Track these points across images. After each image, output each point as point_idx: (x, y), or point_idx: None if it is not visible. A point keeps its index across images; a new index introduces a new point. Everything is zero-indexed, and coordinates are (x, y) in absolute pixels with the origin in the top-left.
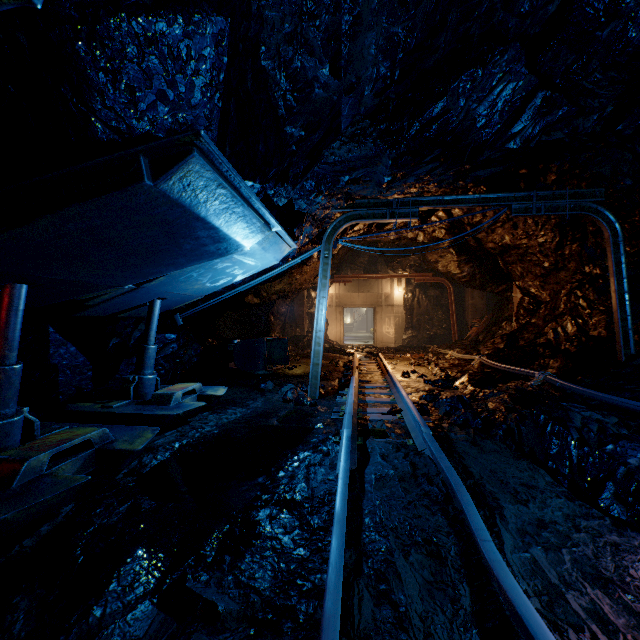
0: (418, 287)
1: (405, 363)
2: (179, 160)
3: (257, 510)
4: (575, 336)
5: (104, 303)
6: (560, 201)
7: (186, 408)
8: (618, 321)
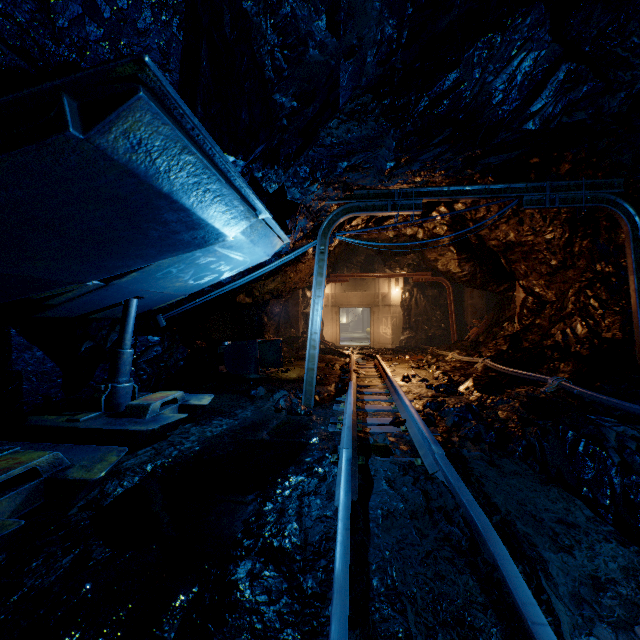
0: (416, 287)
1: (404, 365)
2: (119, 103)
3: (235, 563)
4: (586, 338)
5: (69, 302)
6: (576, 192)
7: (163, 421)
8: (638, 322)
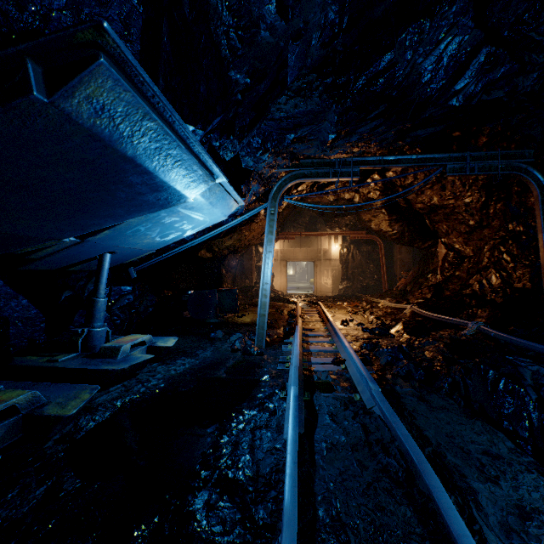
0: (352, 243)
1: (343, 311)
2: (81, 69)
3: (193, 494)
4: (500, 288)
5: (49, 257)
6: (492, 161)
7: (132, 362)
8: None
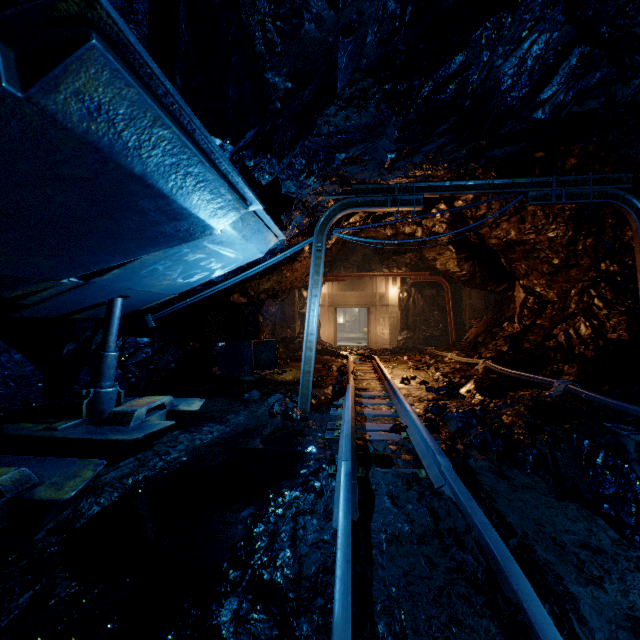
0: (414, 286)
1: (403, 367)
2: (66, 53)
3: (219, 602)
4: (591, 339)
5: (45, 302)
6: (583, 187)
7: (148, 430)
8: None
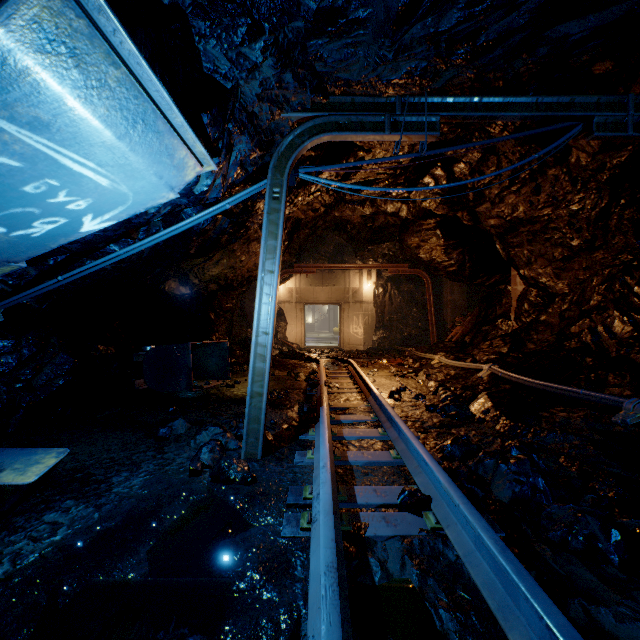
0: (390, 281)
1: (385, 373)
2: None
3: None
4: (634, 338)
5: None
6: None
7: None
8: None
